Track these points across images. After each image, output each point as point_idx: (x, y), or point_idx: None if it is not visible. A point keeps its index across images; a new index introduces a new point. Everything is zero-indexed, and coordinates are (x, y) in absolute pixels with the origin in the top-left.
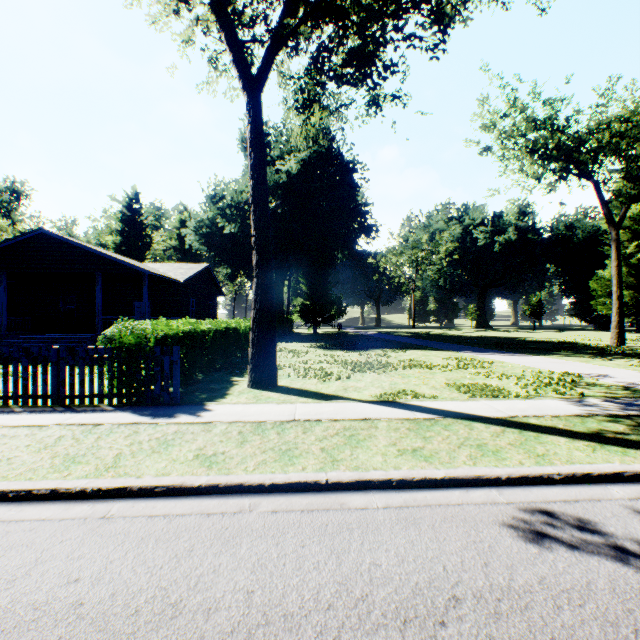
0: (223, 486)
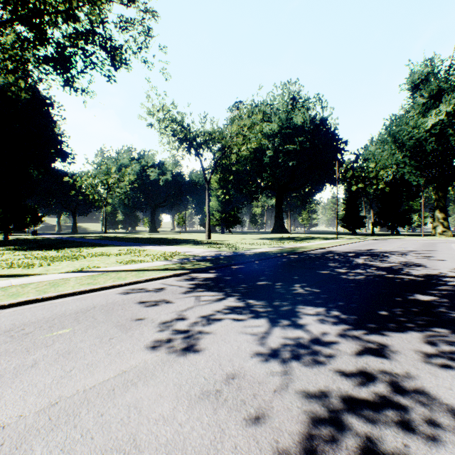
0: None
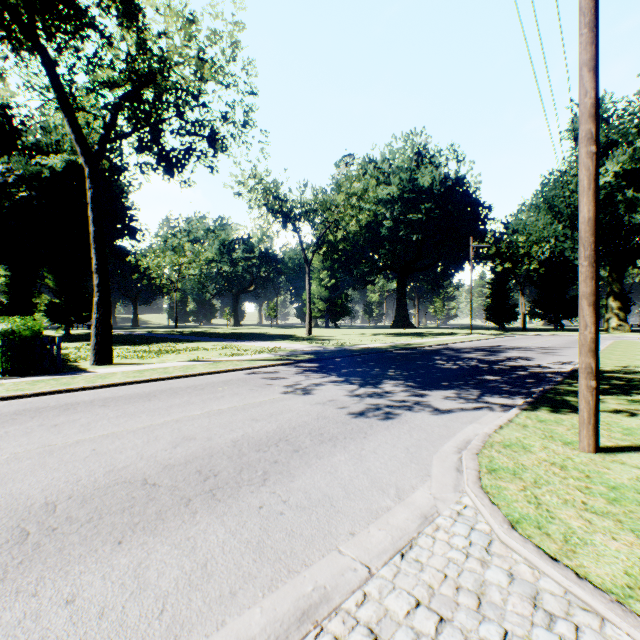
0: (153, 379)
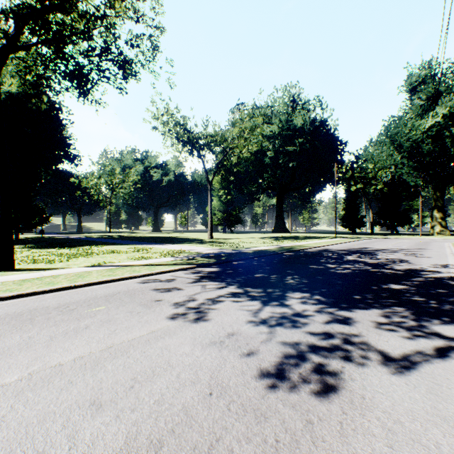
0: (26, 294)
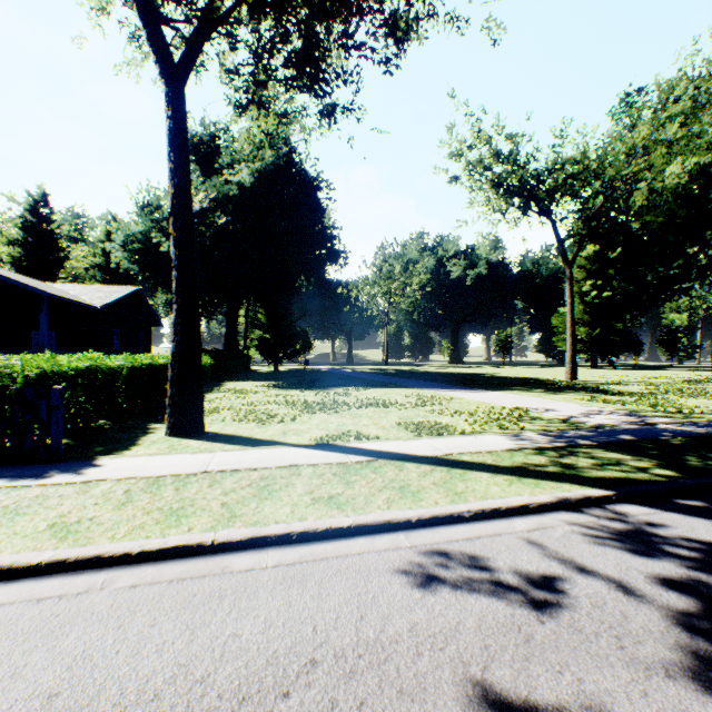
0: (73, 561)
